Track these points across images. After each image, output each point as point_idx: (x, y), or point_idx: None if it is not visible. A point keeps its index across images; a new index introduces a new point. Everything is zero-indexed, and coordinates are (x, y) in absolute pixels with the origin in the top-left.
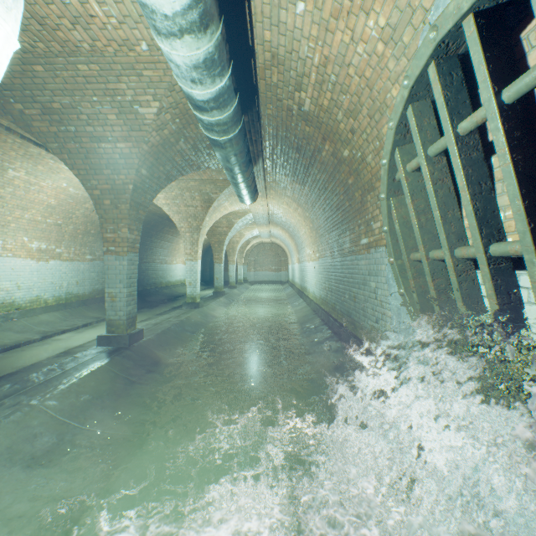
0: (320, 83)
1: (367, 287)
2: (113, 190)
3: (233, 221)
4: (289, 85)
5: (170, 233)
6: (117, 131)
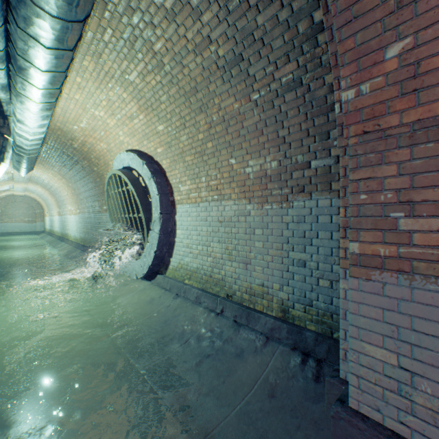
0: (83, 144)
1: (106, 228)
2: None
3: None
4: (67, 137)
5: None
6: None
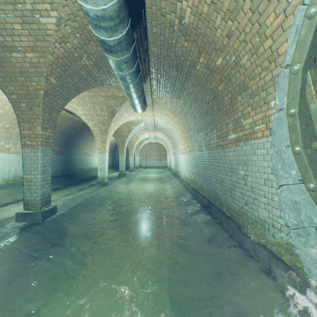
0: None
1: (235, 174)
2: (27, 95)
3: (131, 128)
4: None
5: (91, 136)
6: (24, 41)
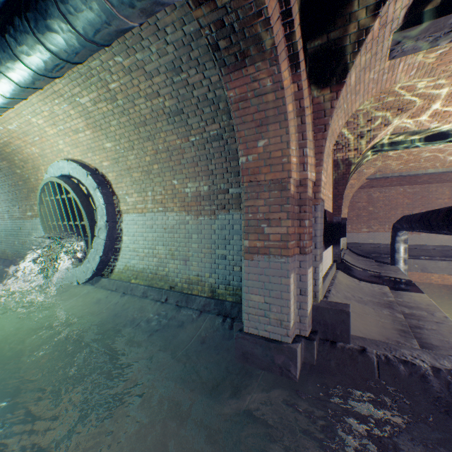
0: (6, 145)
1: (32, 236)
2: None
3: None
4: None
5: None
6: None
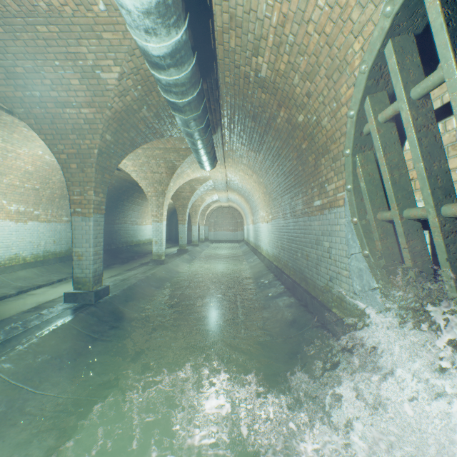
0: (277, 45)
1: (320, 247)
2: (79, 154)
3: (195, 187)
4: (246, 50)
5: (140, 197)
6: (81, 97)
